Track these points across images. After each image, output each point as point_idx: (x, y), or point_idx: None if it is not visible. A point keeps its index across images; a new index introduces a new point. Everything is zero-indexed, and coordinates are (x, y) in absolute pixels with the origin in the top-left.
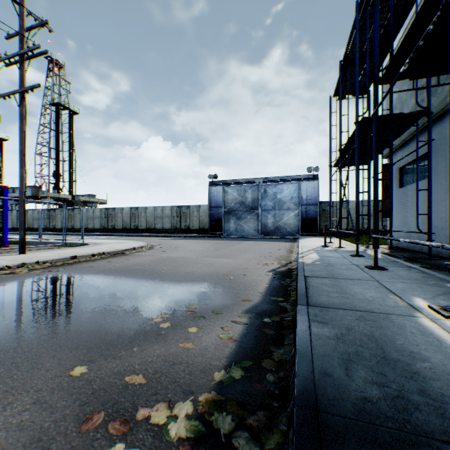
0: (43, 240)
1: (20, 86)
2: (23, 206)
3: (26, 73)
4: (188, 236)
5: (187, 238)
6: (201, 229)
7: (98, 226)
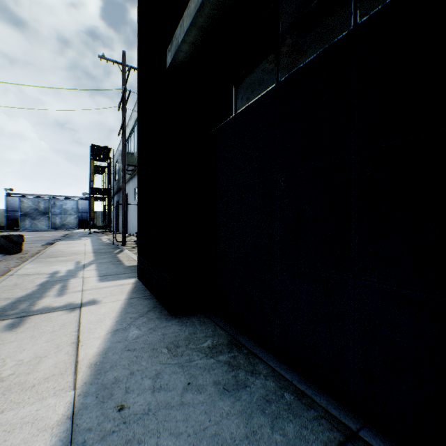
0: None
1: None
2: None
3: None
4: None
5: None
6: None
7: None
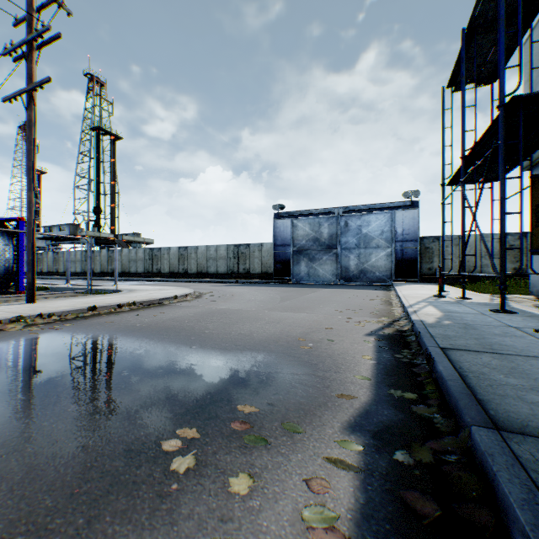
0: (71, 286)
1: (28, 83)
2: (31, 240)
3: (35, 66)
4: (248, 282)
5: (246, 284)
6: (264, 273)
7: (142, 270)
